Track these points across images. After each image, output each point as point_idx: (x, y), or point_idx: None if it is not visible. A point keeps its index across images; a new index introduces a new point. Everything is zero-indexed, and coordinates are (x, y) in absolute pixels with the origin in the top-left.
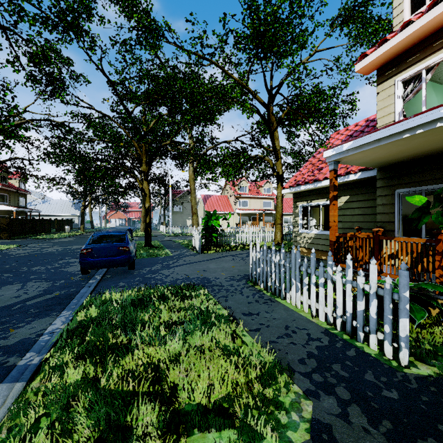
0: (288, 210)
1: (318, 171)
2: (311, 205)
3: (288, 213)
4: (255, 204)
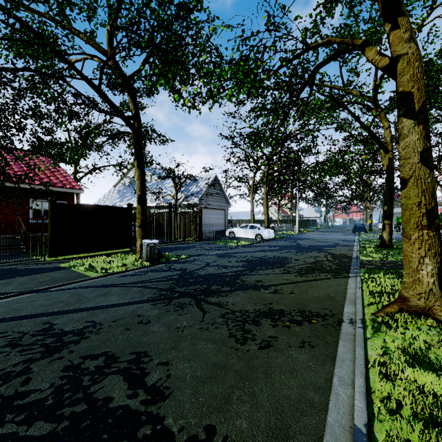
0: None
1: None
2: None
3: None
4: None
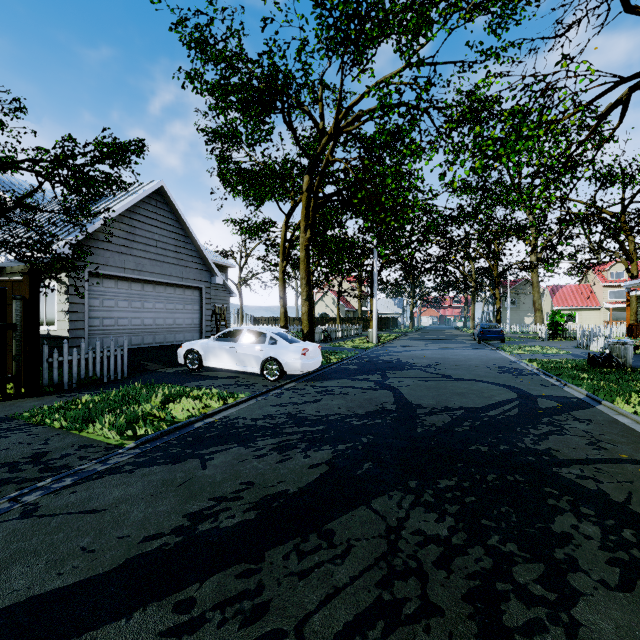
0: None
1: None
2: None
3: None
4: None
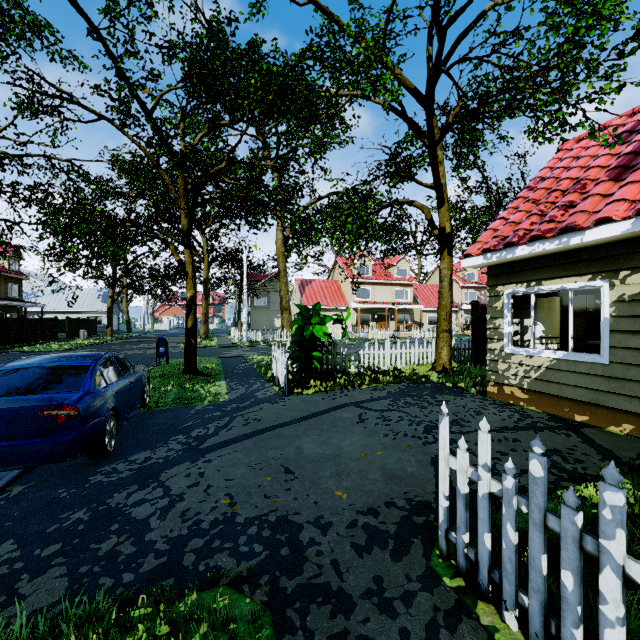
0: (434, 304)
1: (562, 210)
2: (539, 293)
3: (434, 308)
4: (382, 294)
